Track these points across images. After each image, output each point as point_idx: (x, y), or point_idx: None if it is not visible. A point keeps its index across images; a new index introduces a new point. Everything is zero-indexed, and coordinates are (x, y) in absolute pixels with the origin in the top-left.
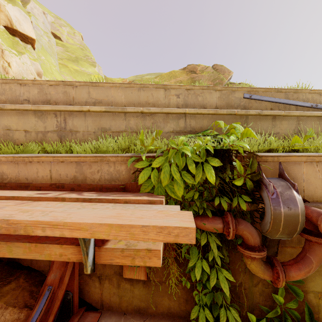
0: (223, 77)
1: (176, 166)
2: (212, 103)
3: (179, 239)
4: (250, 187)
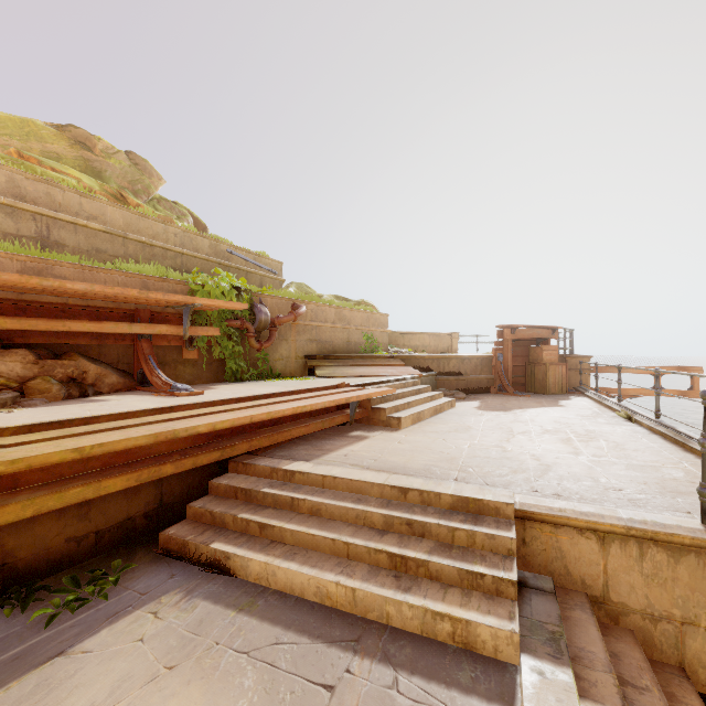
0: (150, 183)
1: (219, 291)
2: (204, 250)
3: (244, 307)
4: (250, 307)
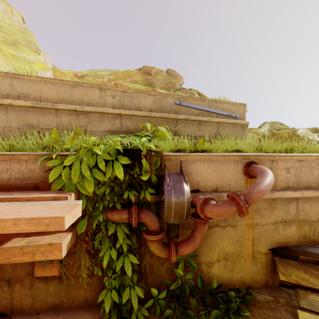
0: (175, 81)
1: (86, 164)
2: (146, 107)
3: (49, 228)
4: (155, 181)
